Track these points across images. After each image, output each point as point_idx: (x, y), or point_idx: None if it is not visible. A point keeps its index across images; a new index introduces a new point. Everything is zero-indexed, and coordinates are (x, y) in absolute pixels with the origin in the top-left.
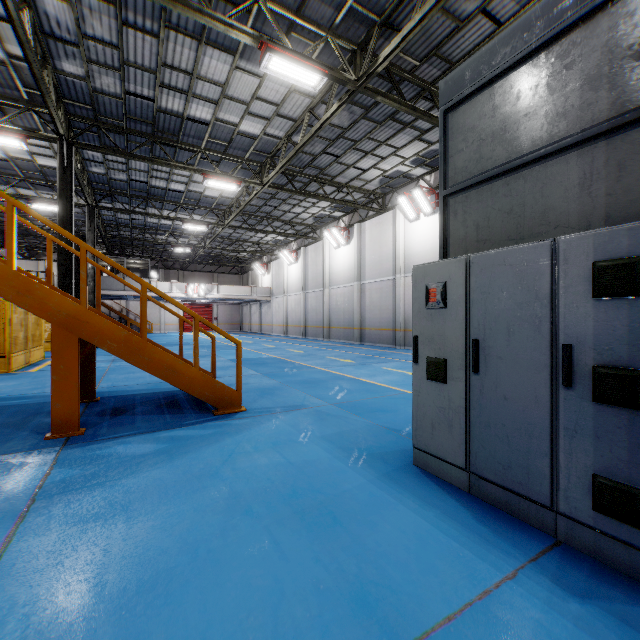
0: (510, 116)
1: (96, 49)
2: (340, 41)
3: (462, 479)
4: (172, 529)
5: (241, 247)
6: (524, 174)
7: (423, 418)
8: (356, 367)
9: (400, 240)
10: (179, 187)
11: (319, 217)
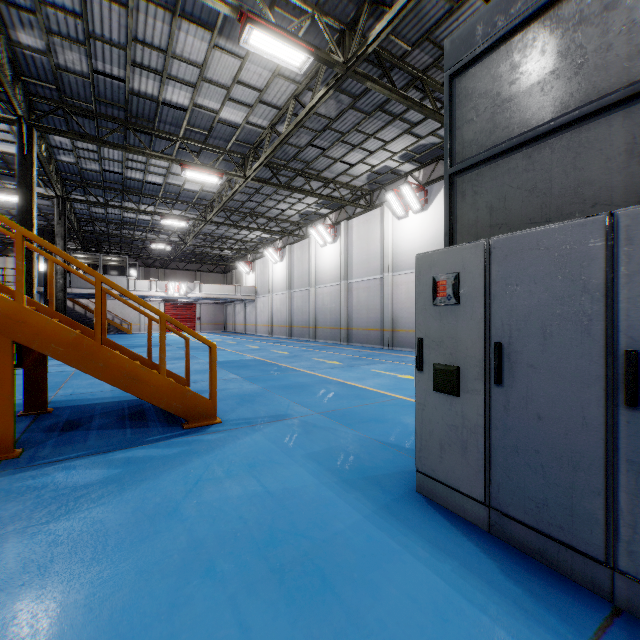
0: (533, 75)
1: (57, 19)
2: (327, 19)
3: (480, 514)
4: (100, 606)
5: (225, 245)
6: (551, 143)
7: (429, 437)
8: (344, 369)
9: (388, 238)
10: (157, 179)
11: (305, 214)
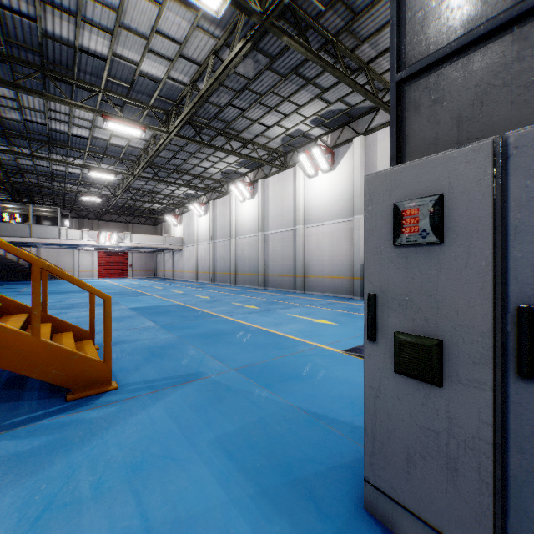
0: None
1: None
2: None
3: None
4: None
5: (154, 199)
6: None
7: (387, 439)
8: (261, 314)
9: (300, 194)
10: (82, 132)
11: (226, 172)
